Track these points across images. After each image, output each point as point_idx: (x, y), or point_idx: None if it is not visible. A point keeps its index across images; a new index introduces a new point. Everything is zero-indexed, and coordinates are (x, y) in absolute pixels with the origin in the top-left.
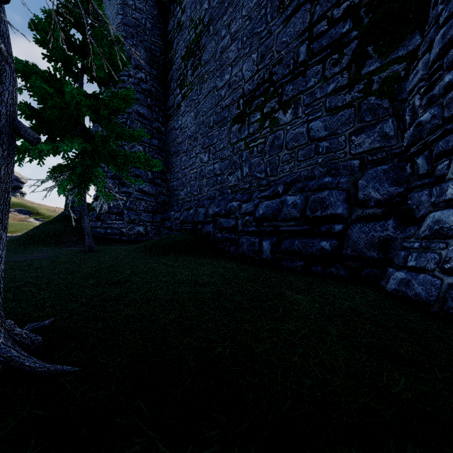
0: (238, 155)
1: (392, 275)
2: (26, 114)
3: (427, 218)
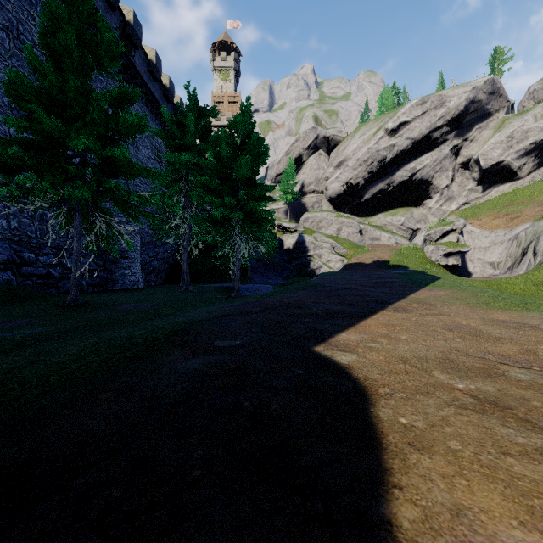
0: (3, 204)
1: (115, 286)
2: (143, 174)
3: (119, 271)
